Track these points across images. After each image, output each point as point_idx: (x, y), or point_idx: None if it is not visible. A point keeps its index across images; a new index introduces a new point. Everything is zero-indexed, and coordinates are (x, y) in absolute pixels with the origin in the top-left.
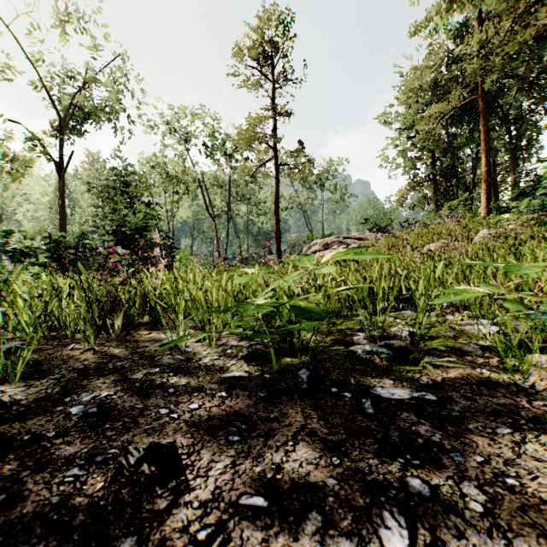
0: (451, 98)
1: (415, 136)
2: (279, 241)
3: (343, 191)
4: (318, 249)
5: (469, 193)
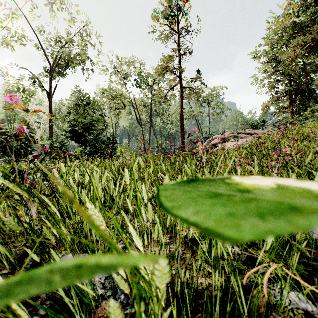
0: (308, 34)
1: (275, 66)
2: (183, 138)
3: (222, 107)
4: (217, 141)
5: (317, 103)
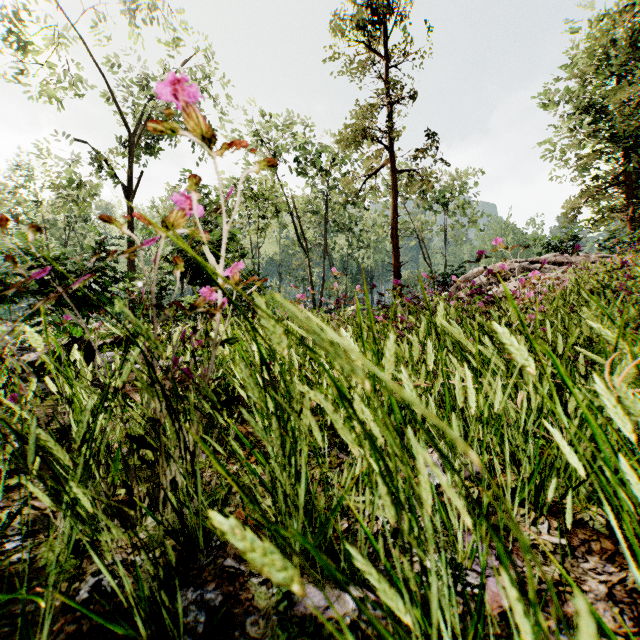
0: None
1: (594, 121)
2: (399, 276)
3: (473, 211)
4: (485, 281)
5: None
